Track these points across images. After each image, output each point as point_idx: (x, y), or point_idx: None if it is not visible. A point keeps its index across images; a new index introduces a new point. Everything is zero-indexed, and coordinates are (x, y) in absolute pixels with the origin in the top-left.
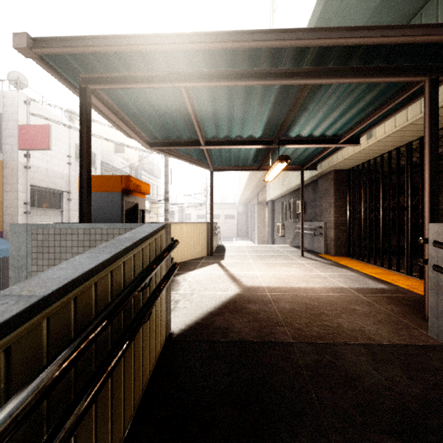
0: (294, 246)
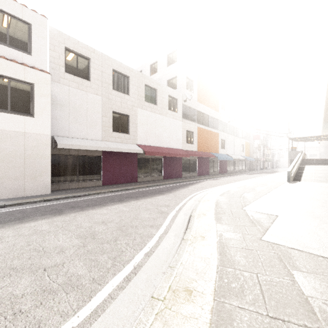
0: None
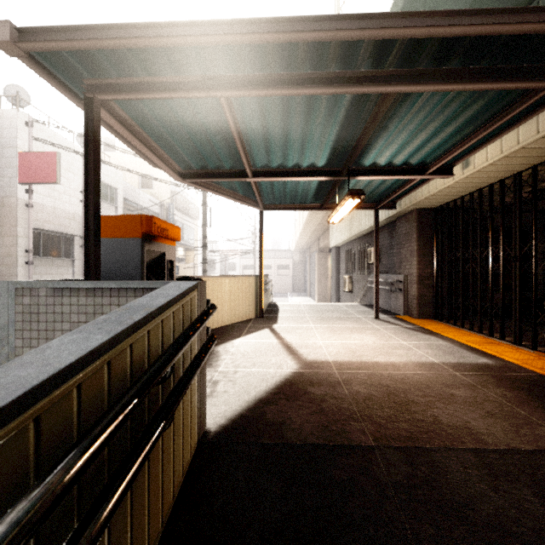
0: (365, 304)
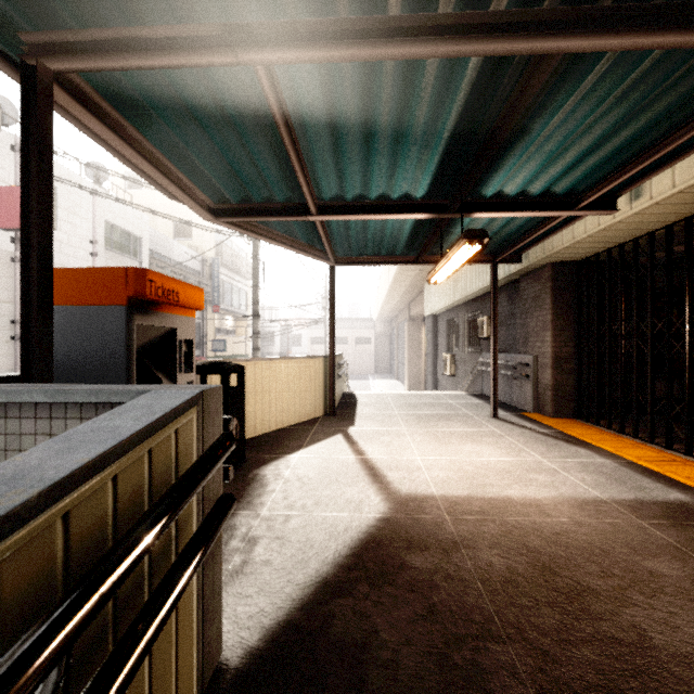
0: (475, 394)
